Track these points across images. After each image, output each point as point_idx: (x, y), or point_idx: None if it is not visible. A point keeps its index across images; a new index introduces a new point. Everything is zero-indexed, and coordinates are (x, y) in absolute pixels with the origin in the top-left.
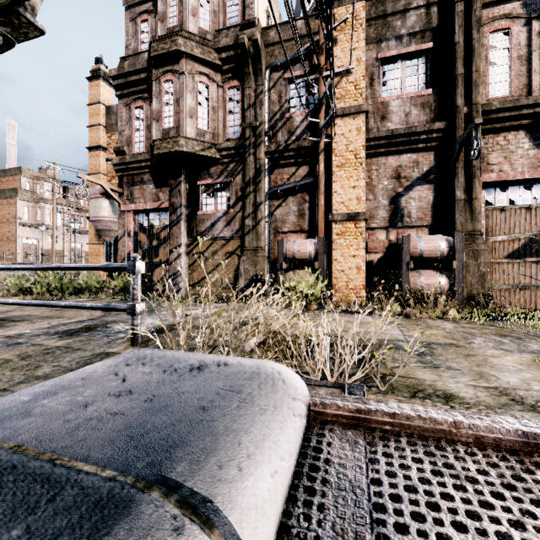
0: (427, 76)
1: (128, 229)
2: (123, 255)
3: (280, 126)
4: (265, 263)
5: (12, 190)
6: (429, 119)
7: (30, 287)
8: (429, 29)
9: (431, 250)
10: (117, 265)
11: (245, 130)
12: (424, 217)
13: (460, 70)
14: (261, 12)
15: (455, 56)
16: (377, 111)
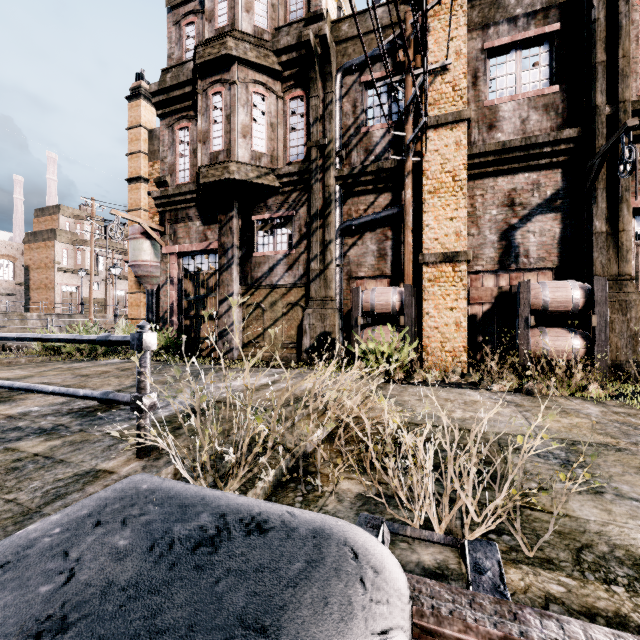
0: (551, 68)
1: (171, 276)
2: (165, 306)
3: (355, 143)
4: (335, 317)
5: (50, 231)
6: (554, 125)
7: (58, 345)
8: (554, 5)
9: (560, 301)
10: (118, 337)
11: (310, 150)
12: (548, 256)
13: (600, 57)
14: (331, 2)
15: (592, 38)
16: (483, 119)
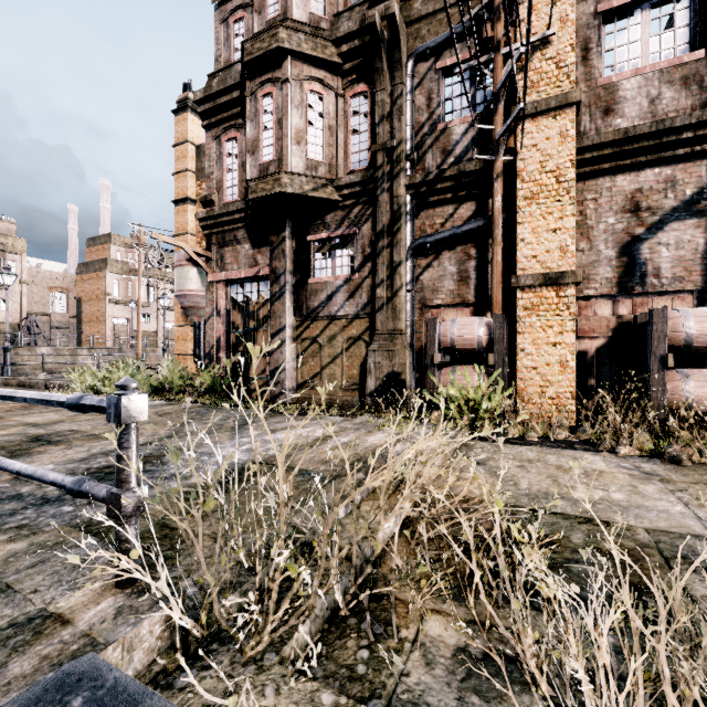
0: (693, 29)
1: (218, 307)
2: (212, 341)
3: (429, 143)
4: (406, 355)
5: (101, 261)
6: (697, 103)
7: (98, 384)
8: None
9: None
10: (93, 400)
11: (375, 155)
12: (688, 275)
13: None
14: None
15: None
16: (596, 102)
